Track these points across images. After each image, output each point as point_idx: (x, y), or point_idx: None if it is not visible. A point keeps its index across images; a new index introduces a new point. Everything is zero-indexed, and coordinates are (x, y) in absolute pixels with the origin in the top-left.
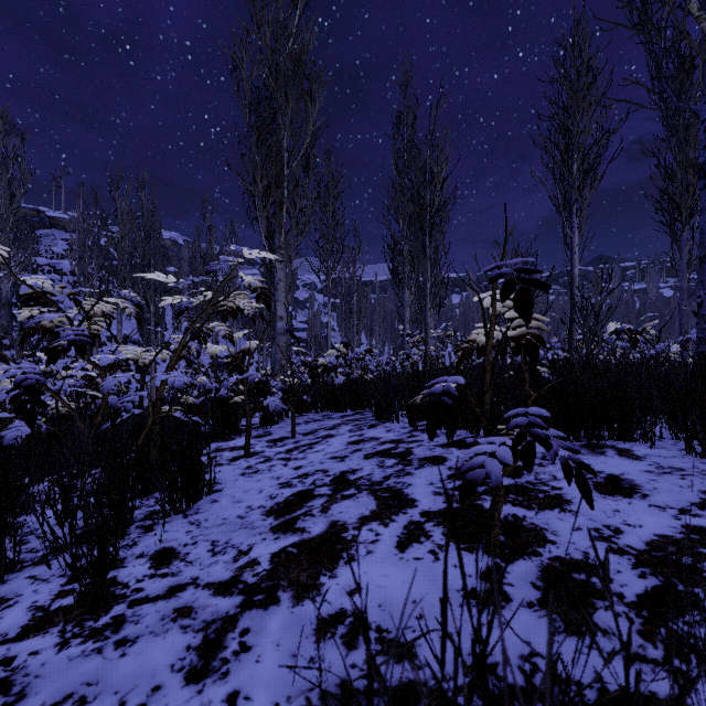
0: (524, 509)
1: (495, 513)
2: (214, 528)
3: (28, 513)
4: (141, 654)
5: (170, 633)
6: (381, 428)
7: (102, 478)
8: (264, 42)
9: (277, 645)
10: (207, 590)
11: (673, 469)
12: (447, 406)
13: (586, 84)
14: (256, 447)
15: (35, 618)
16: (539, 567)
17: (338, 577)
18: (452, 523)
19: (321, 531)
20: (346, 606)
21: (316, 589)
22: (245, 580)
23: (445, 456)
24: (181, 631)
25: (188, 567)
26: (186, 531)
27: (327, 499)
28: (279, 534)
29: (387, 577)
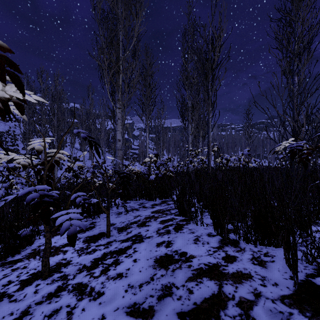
0: None
1: None
2: None
3: None
4: None
5: None
6: (187, 233)
7: None
8: None
9: None
10: None
11: None
12: None
13: None
14: (68, 251)
15: None
16: None
17: None
18: None
19: None
20: None
21: None
22: None
23: None
24: None
25: None
26: None
27: None
28: None
29: None
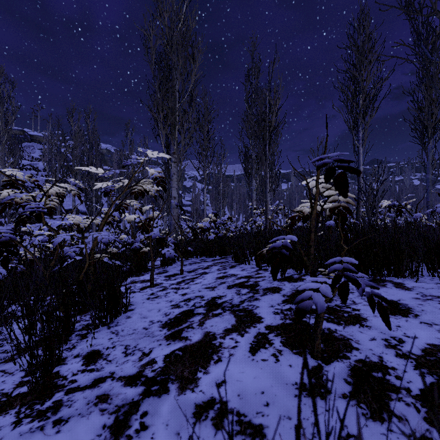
0: (335, 324)
1: (318, 329)
2: (127, 336)
3: (6, 325)
4: (71, 431)
5: (92, 415)
6: (238, 268)
7: (50, 304)
8: (163, 23)
9: (166, 425)
10: (120, 382)
11: (433, 297)
12: (285, 256)
13: (367, 49)
14: (157, 280)
15: (1, 402)
16: (349, 367)
17: (209, 373)
18: (305, 363)
19: (198, 339)
20: (215, 395)
21: (194, 382)
22: (146, 375)
23: (280, 287)
24: (100, 413)
25: (108, 364)
26: (109, 338)
27: (202, 316)
28: (170, 341)
29: (243, 373)
